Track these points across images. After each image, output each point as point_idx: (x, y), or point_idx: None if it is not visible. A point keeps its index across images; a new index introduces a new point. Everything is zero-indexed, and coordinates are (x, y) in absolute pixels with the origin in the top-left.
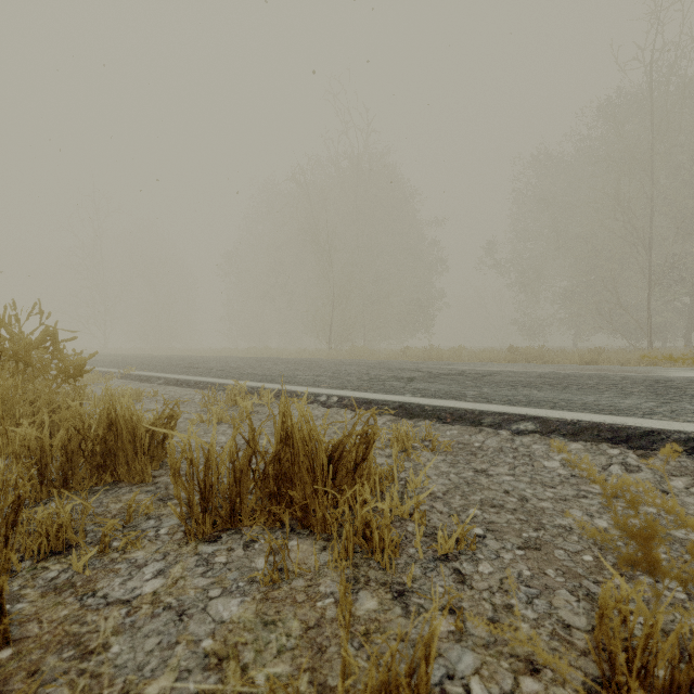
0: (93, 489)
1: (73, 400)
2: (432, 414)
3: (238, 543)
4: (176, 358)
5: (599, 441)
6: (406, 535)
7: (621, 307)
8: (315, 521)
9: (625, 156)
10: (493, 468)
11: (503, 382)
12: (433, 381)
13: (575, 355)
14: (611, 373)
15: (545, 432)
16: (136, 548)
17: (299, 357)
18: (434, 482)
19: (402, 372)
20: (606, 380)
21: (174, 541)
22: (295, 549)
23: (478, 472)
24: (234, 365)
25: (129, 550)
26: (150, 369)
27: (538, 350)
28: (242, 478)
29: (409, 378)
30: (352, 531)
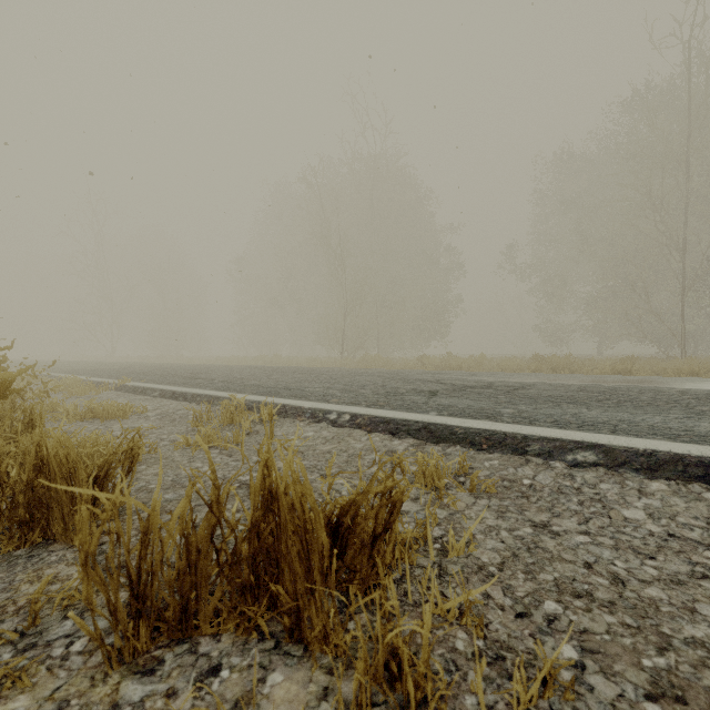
0: (12, 555)
1: (22, 424)
2: (463, 438)
3: (186, 678)
4: (179, 367)
5: (686, 480)
6: (455, 660)
7: (653, 313)
8: (311, 633)
9: (655, 153)
10: (557, 521)
11: (541, 397)
12: (459, 395)
13: (605, 364)
14: (662, 386)
15: (612, 465)
16: (20, 687)
17: (311, 366)
18: (481, 545)
19: (422, 384)
20: (662, 394)
21: (86, 671)
22: (277, 694)
23: (538, 527)
24: (239, 376)
25: (8, 692)
26: (148, 379)
27: (565, 359)
28: (201, 562)
29: (431, 392)
30: (370, 651)
